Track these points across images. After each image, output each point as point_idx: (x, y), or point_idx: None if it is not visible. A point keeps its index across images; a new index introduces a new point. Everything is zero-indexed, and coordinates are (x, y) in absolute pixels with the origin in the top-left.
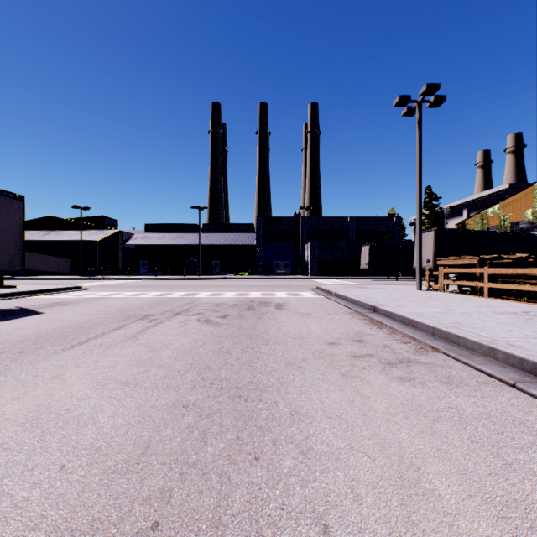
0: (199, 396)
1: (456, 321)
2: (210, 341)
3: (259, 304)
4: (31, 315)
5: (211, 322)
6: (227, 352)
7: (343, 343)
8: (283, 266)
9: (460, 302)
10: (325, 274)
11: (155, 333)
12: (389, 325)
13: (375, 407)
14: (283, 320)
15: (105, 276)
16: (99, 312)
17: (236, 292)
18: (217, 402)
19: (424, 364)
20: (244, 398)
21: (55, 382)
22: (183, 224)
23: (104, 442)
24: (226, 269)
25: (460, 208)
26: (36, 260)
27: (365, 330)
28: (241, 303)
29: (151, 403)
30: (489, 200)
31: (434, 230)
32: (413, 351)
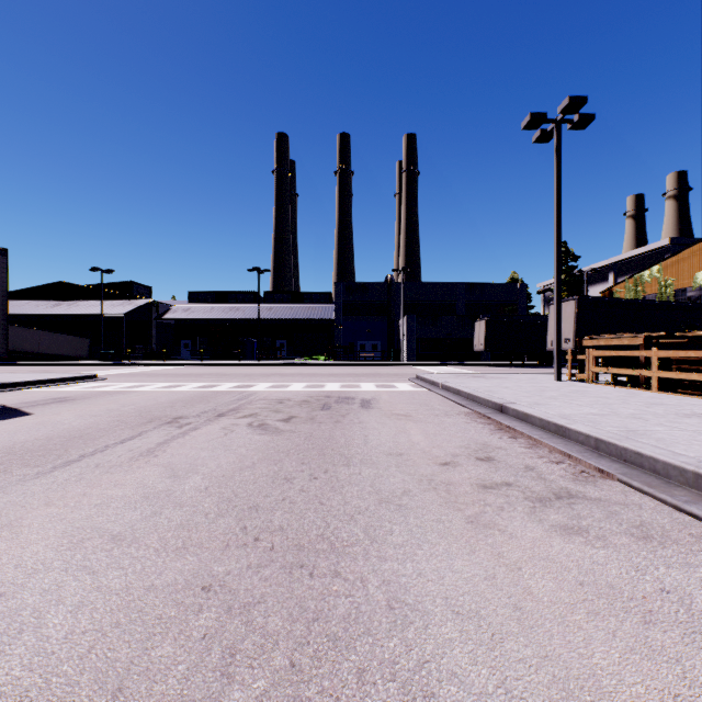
0: (232, 565)
1: (627, 429)
2: (262, 460)
3: (338, 401)
4: (13, 416)
5: (267, 428)
6: (287, 479)
7: (463, 463)
8: (370, 348)
9: (621, 398)
10: (426, 359)
11: (183, 446)
12: (527, 433)
13: (534, 590)
14: (371, 426)
15: (133, 361)
16: (111, 413)
17: (306, 383)
18: (262, 578)
19: (595, 501)
20: (309, 569)
21: (2, 535)
22: (238, 292)
23: (39, 677)
24: (294, 352)
25: (604, 271)
26: (42, 340)
27: (492, 440)
28: (312, 399)
29: (149, 580)
30: (643, 260)
31: (575, 299)
32: (572, 478)
